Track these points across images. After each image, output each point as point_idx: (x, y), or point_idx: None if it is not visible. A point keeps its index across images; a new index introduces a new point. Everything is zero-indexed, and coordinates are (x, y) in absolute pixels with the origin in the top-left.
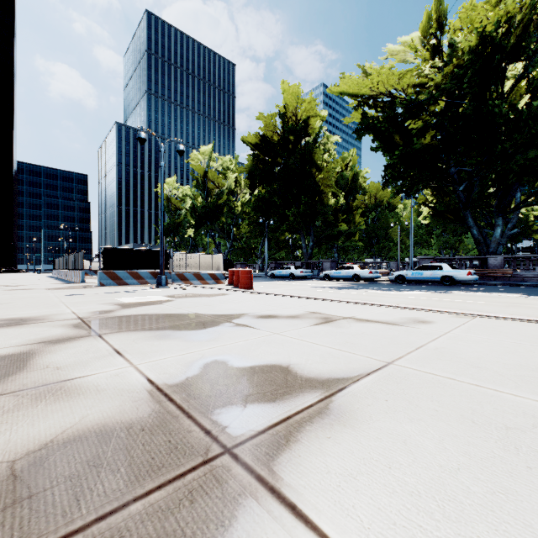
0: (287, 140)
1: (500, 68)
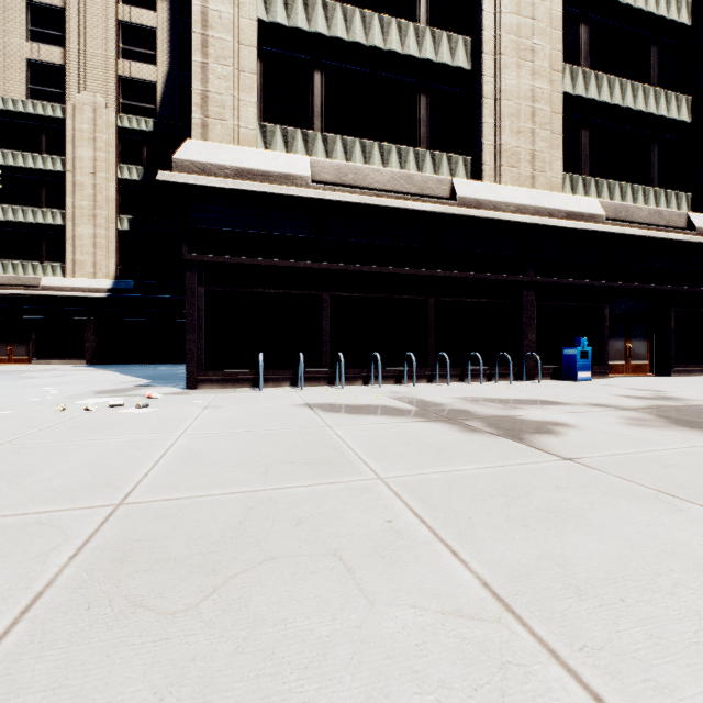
0: None
1: None
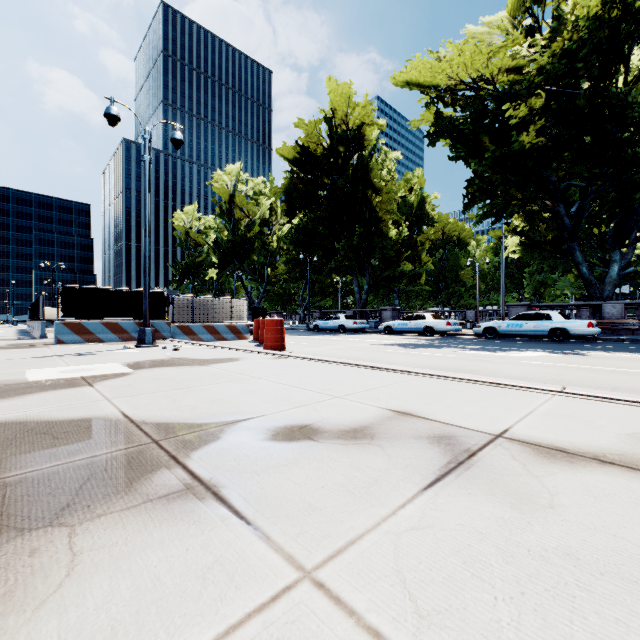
0: (336, 154)
1: (628, 43)
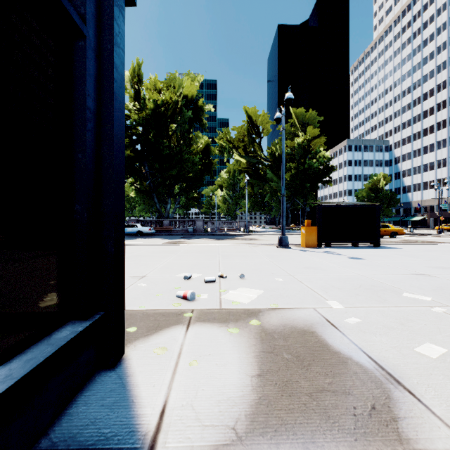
0: None
1: (166, 124)
